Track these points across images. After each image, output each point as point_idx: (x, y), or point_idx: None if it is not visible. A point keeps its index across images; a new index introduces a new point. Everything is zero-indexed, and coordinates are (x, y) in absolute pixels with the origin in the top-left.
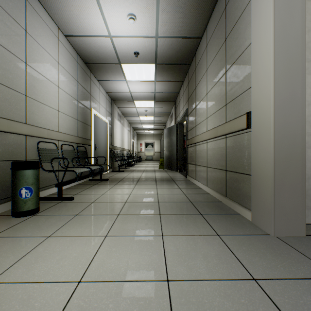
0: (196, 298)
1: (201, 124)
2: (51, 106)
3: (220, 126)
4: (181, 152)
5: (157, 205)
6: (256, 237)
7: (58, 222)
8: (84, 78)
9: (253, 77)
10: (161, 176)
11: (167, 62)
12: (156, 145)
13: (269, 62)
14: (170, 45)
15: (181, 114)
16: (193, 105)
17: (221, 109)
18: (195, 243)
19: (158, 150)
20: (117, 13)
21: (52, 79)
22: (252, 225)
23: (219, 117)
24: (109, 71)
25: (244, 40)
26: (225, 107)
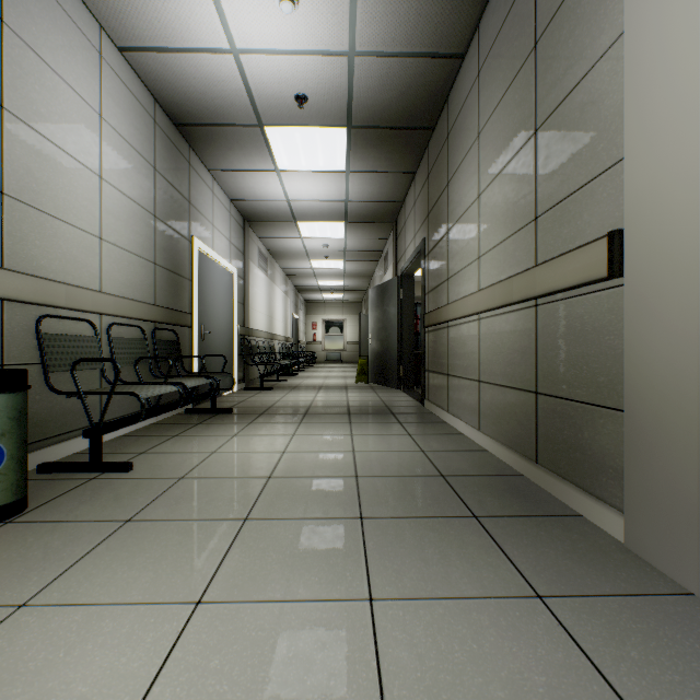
0: None
1: (464, 273)
2: (79, 224)
3: (519, 275)
4: (410, 344)
5: (353, 486)
6: (657, 607)
7: (66, 549)
8: (172, 161)
9: (630, 128)
10: (362, 400)
11: (377, 124)
12: (349, 327)
13: (691, 76)
14: (386, 76)
15: (408, 252)
16: (440, 228)
17: (522, 230)
18: (475, 633)
19: (354, 339)
20: None
21: (82, 157)
22: (630, 558)
23: (516, 253)
24: (234, 145)
25: (595, 32)
26: (533, 224)
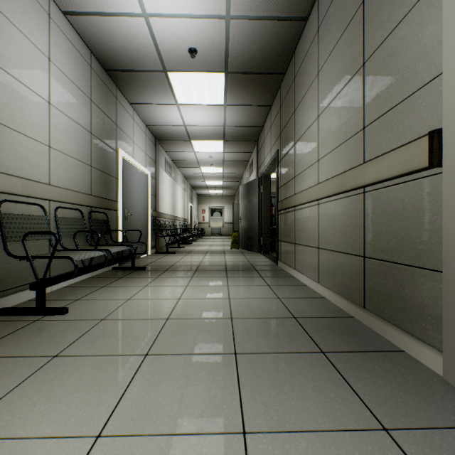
0: None
1: (307, 172)
2: (32, 136)
3: (351, 170)
4: (267, 223)
5: (229, 326)
6: None
7: (0, 382)
8: (104, 96)
9: (449, 48)
10: (235, 261)
11: (245, 70)
12: (226, 212)
13: None
14: (252, 34)
15: (266, 160)
16: (289, 142)
17: (353, 138)
18: None
19: (230, 220)
20: None
21: (34, 87)
22: (451, 390)
23: (348, 155)
24: (147, 85)
25: None
26: (361, 132)
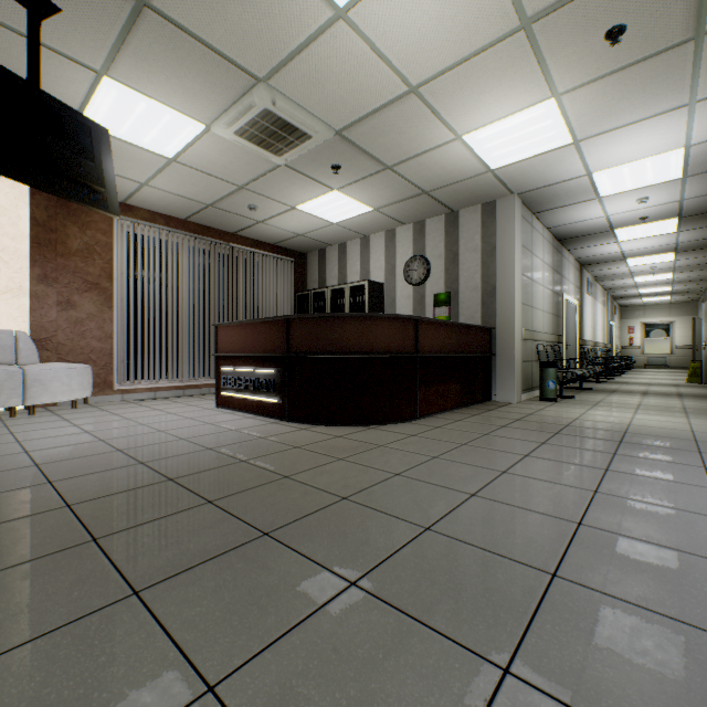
0: (706, 427)
1: None
2: (539, 308)
3: None
4: None
5: (681, 409)
6: None
7: (584, 406)
8: (556, 259)
9: None
10: (691, 392)
11: (703, 212)
12: (677, 329)
13: None
14: None
15: None
16: None
17: None
18: None
19: (686, 343)
20: (622, 202)
21: (540, 282)
22: None
23: None
24: (590, 239)
25: None
26: None
